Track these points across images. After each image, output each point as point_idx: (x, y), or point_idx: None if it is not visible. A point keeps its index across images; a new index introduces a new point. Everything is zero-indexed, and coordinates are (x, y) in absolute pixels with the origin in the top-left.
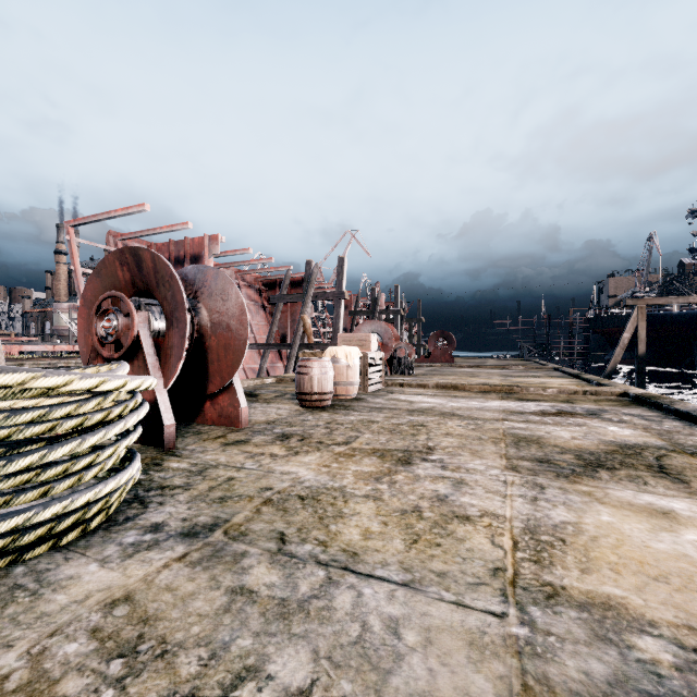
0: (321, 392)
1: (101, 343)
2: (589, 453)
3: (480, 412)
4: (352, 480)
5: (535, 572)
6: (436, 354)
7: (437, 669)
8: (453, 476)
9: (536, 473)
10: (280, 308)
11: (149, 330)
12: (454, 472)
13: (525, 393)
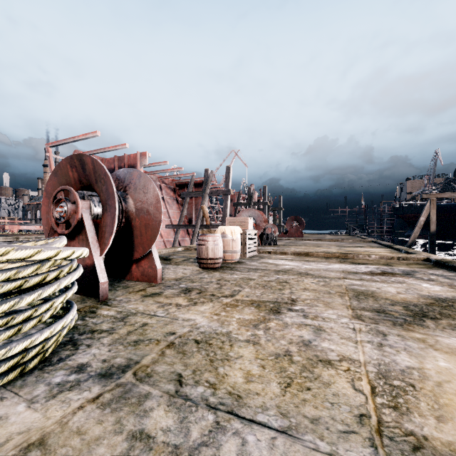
0: (214, 258)
1: (57, 223)
2: (413, 305)
3: (326, 272)
4: (236, 327)
5: (396, 419)
6: (291, 231)
7: None
8: (313, 324)
9: (376, 321)
10: (187, 201)
11: (90, 214)
12: (313, 320)
13: (356, 258)
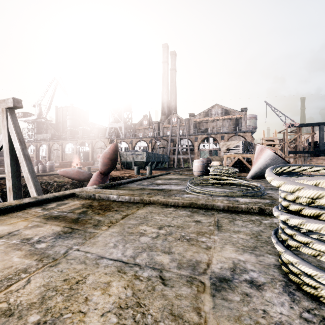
0: None
1: None
2: None
3: None
4: None
5: (36, 265)
6: None
7: (109, 240)
8: None
9: None
10: None
11: None
12: None
13: None
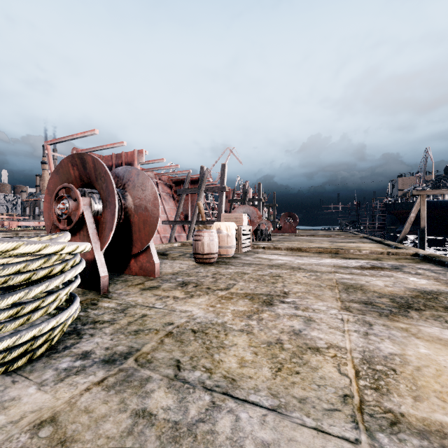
0: (210, 253)
1: (59, 219)
2: (400, 297)
3: (318, 266)
4: (231, 317)
5: (376, 399)
6: (285, 227)
7: None
8: (304, 315)
9: (364, 312)
10: (183, 197)
11: (91, 210)
12: (304, 311)
13: (347, 254)
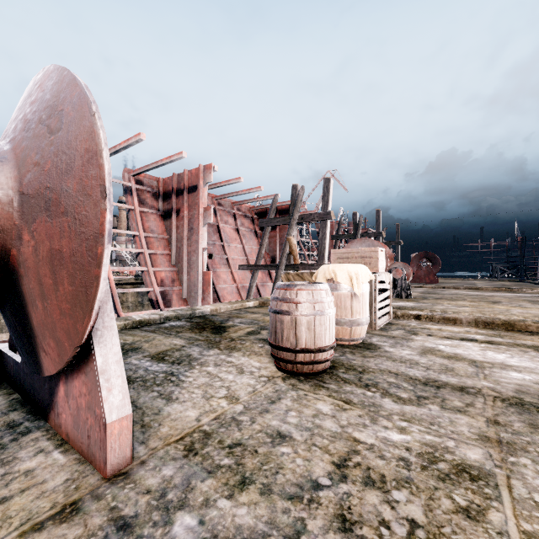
0: (314, 348)
1: None
2: None
3: None
4: None
5: None
6: (419, 274)
7: None
8: None
9: None
10: (268, 231)
11: None
12: None
13: None
